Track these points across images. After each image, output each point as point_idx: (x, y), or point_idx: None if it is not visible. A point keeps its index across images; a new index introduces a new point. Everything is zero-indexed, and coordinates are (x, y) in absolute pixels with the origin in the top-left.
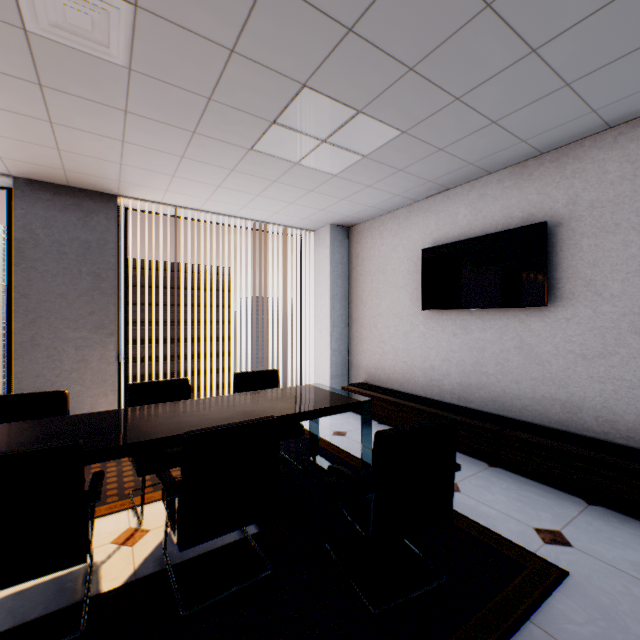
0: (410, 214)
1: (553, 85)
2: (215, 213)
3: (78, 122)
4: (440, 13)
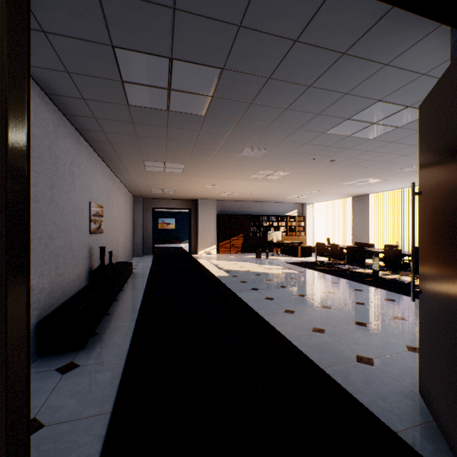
0: None
1: None
2: None
3: None
4: None
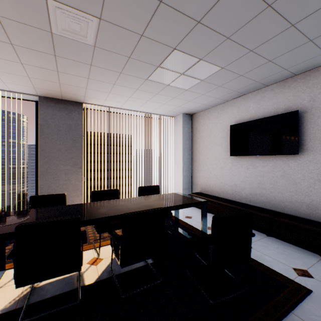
0: (224, 107)
1: (303, 41)
2: (127, 109)
3: (69, 71)
4: (244, 11)
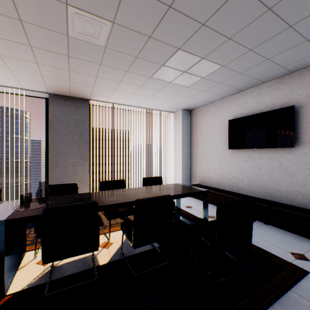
0: (222, 103)
1: (299, 41)
2: (130, 105)
3: (80, 70)
4: (246, 14)
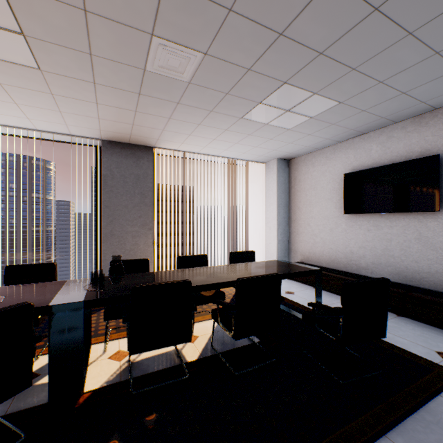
0: (335, 150)
1: None
2: (206, 154)
3: (150, 110)
4: (378, 40)
